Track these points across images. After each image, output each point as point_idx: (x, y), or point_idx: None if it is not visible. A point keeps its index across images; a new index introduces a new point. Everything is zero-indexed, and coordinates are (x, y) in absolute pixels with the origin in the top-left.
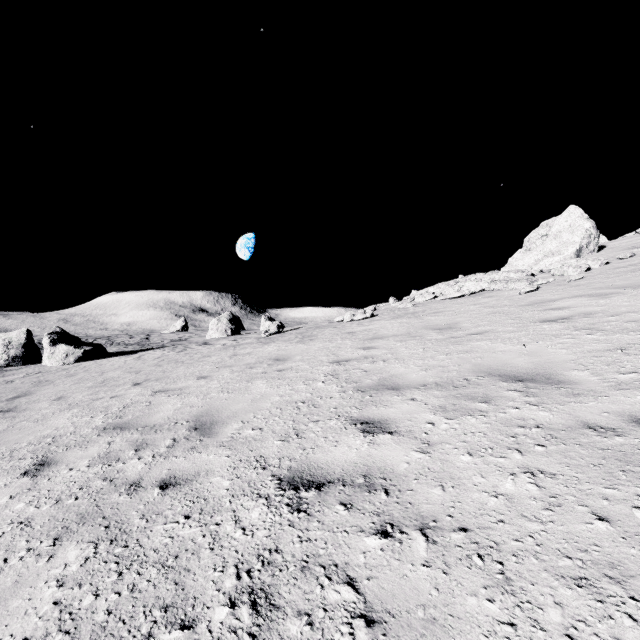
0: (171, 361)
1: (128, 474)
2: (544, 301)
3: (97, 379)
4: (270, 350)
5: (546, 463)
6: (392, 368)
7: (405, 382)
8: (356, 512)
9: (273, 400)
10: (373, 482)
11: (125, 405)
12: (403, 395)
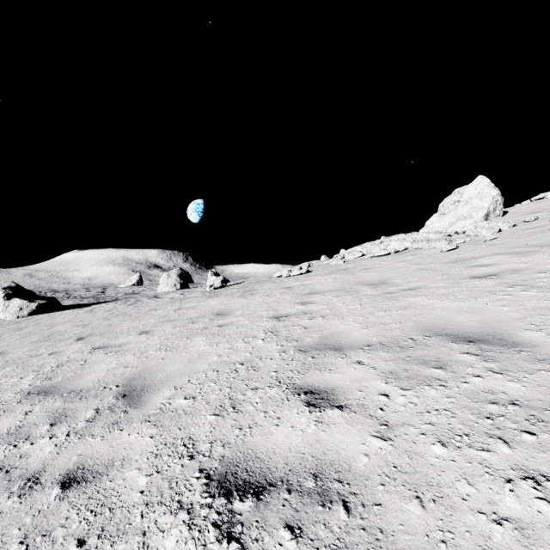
0: (119, 314)
1: (31, 461)
2: (467, 258)
3: (44, 333)
4: (213, 304)
5: (547, 462)
6: (332, 325)
7: (348, 341)
8: (308, 545)
9: (210, 360)
10: (326, 487)
11: (59, 364)
12: (348, 357)
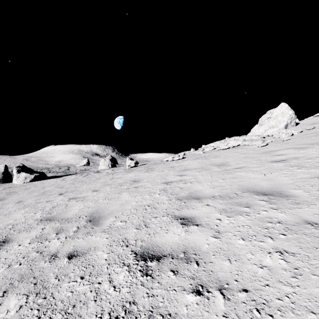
0: (79, 181)
1: (51, 248)
2: (271, 151)
3: (40, 191)
4: (131, 176)
5: (288, 246)
6: (195, 187)
7: (203, 195)
8: (180, 276)
9: (132, 204)
10: (189, 256)
11: (53, 206)
12: (202, 202)
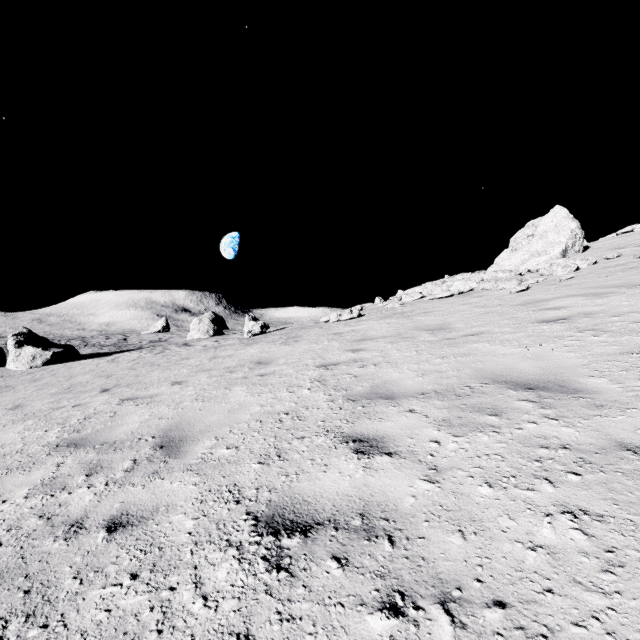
0: (146, 364)
1: (71, 509)
2: (537, 301)
3: (63, 384)
4: (252, 352)
5: (587, 499)
6: (385, 373)
7: (400, 390)
8: (353, 572)
9: (253, 411)
10: (373, 524)
11: (86, 416)
12: (400, 405)
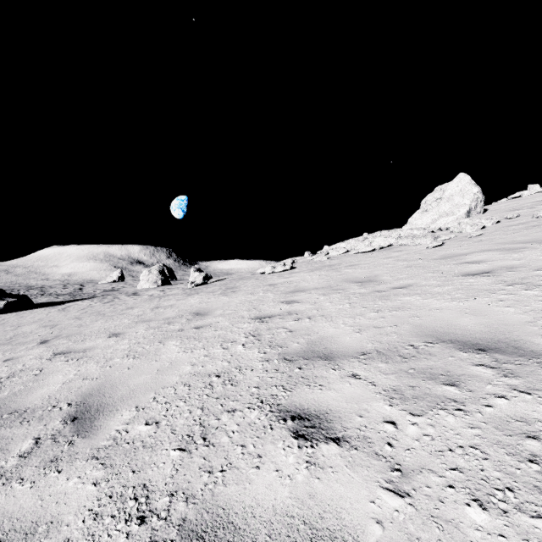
0: (93, 313)
1: None
2: (455, 255)
3: (7, 334)
4: (192, 302)
5: None
6: (320, 328)
7: (339, 348)
8: None
9: (182, 371)
10: None
11: (11, 373)
12: (341, 368)
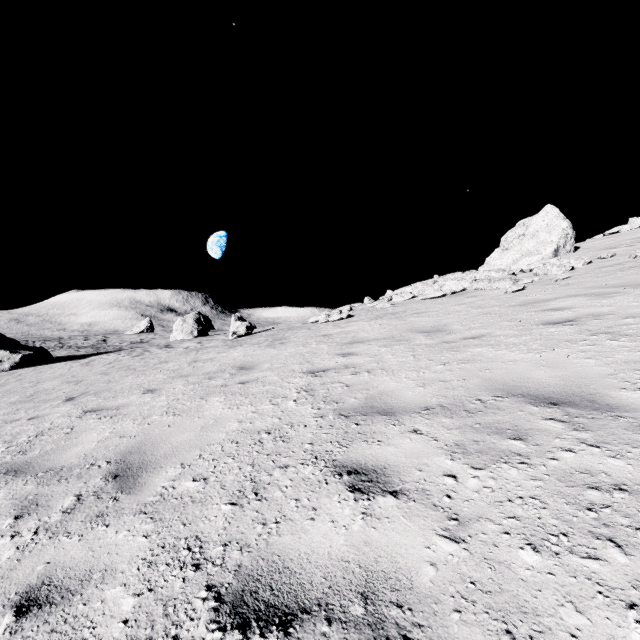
0: (122, 368)
1: None
2: (537, 301)
3: (27, 391)
4: (235, 355)
5: None
6: (380, 382)
7: (400, 403)
8: None
9: (229, 428)
10: (380, 615)
11: (39, 432)
12: (401, 424)
